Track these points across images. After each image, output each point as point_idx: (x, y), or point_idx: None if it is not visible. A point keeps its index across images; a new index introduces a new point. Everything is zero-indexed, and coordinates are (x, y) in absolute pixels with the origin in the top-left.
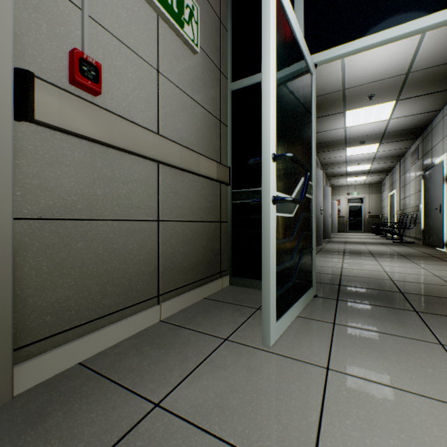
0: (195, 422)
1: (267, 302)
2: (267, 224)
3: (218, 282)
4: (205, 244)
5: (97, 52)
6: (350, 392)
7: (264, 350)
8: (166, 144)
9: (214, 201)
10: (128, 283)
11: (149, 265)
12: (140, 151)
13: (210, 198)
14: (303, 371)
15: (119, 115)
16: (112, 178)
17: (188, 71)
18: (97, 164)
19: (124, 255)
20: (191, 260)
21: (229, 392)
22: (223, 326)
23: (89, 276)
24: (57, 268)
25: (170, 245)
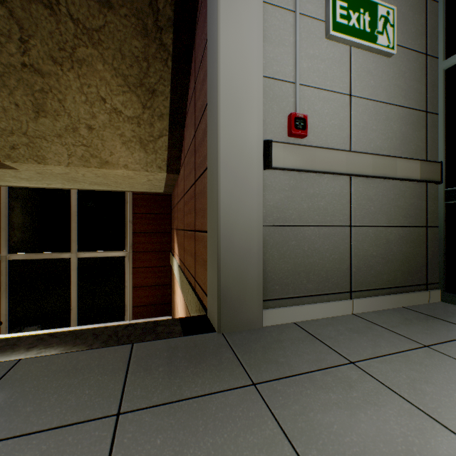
0: (384, 383)
1: None
2: None
3: (423, 294)
4: (404, 251)
5: (303, 106)
6: None
7: None
8: (358, 157)
9: (417, 204)
10: (324, 276)
11: (342, 264)
12: (335, 169)
13: (410, 200)
14: None
15: (319, 147)
16: (313, 194)
17: (382, 78)
18: (303, 186)
19: (322, 253)
20: (385, 265)
21: (423, 381)
22: (423, 335)
23: (298, 265)
24: (281, 257)
25: (362, 248)
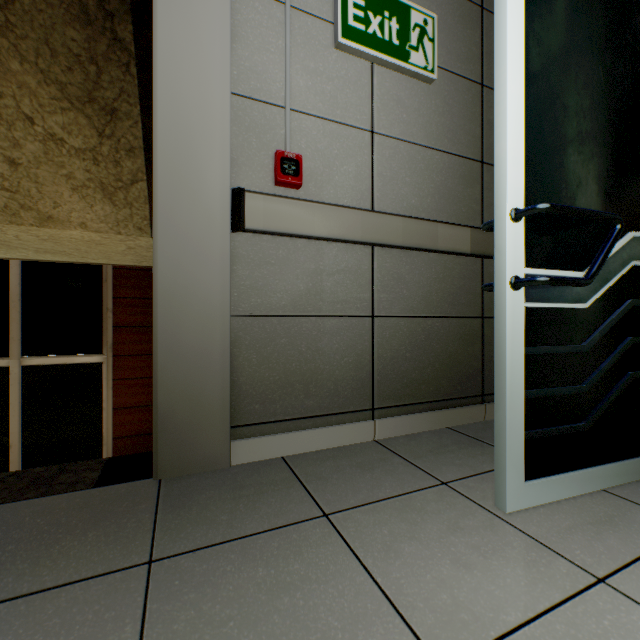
0: (351, 545)
1: (502, 442)
2: (501, 321)
3: (477, 409)
4: (451, 350)
5: (300, 142)
6: (620, 627)
7: (493, 514)
8: (381, 220)
9: (469, 286)
10: (333, 387)
11: (360, 370)
12: (345, 236)
13: (461, 282)
14: (543, 562)
15: (321, 202)
16: (316, 271)
17: (420, 112)
18: (300, 259)
19: (329, 356)
20: (423, 371)
21: (407, 537)
22: (450, 467)
23: (292, 373)
24: (264, 362)
25: (390, 348)
